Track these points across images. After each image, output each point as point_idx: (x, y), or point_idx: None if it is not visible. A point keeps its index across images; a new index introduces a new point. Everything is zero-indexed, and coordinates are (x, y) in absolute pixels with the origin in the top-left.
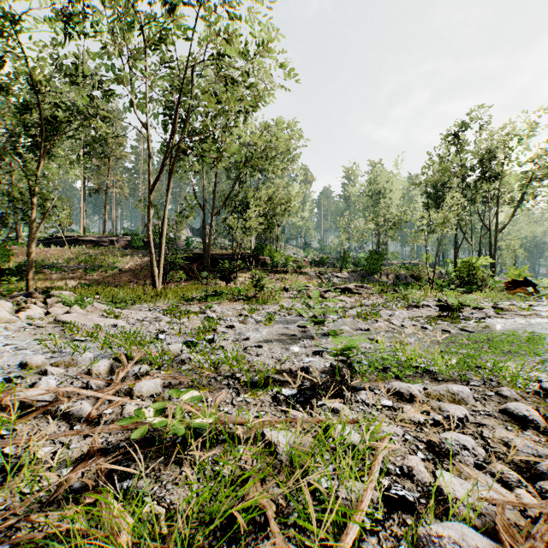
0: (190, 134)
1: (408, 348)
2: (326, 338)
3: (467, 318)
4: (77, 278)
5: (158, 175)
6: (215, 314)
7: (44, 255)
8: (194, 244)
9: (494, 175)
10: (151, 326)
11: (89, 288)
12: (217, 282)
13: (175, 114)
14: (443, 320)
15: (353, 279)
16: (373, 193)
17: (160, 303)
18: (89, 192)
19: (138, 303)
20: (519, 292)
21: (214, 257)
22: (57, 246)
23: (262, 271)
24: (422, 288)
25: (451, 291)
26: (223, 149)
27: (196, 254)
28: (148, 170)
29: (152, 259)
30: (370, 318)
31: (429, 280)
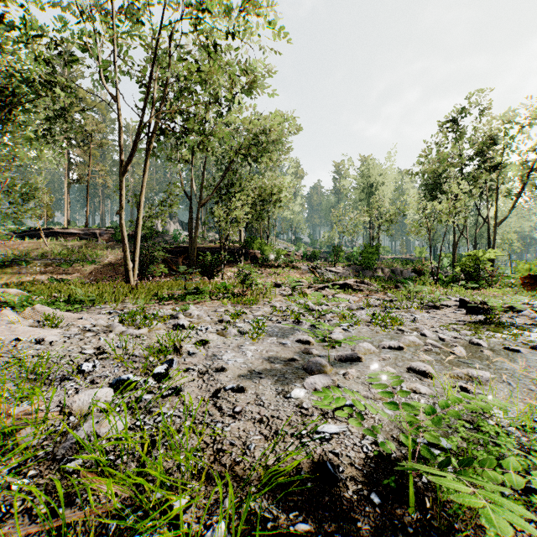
0: (173, 116)
1: (490, 393)
2: (344, 366)
3: (521, 327)
4: (49, 273)
5: (132, 155)
6: (189, 320)
7: (17, 248)
8: (182, 237)
9: (495, 165)
10: (91, 341)
11: (51, 285)
12: (203, 278)
13: (150, 83)
14: (492, 331)
15: (347, 274)
16: (366, 186)
17: (130, 303)
18: (70, 182)
19: (98, 304)
20: (536, 288)
21: (201, 250)
22: (34, 238)
23: (252, 266)
24: (428, 283)
25: (461, 287)
26: (210, 132)
27: (182, 247)
28: (120, 150)
29: (126, 252)
30: (389, 325)
31: (433, 275)
